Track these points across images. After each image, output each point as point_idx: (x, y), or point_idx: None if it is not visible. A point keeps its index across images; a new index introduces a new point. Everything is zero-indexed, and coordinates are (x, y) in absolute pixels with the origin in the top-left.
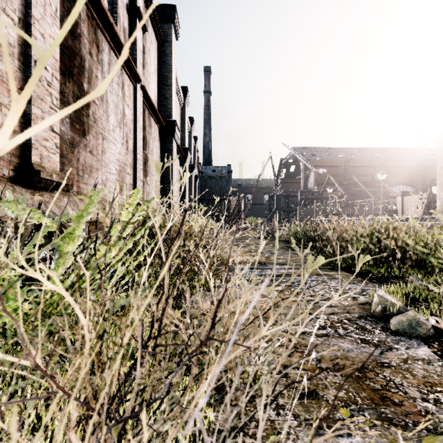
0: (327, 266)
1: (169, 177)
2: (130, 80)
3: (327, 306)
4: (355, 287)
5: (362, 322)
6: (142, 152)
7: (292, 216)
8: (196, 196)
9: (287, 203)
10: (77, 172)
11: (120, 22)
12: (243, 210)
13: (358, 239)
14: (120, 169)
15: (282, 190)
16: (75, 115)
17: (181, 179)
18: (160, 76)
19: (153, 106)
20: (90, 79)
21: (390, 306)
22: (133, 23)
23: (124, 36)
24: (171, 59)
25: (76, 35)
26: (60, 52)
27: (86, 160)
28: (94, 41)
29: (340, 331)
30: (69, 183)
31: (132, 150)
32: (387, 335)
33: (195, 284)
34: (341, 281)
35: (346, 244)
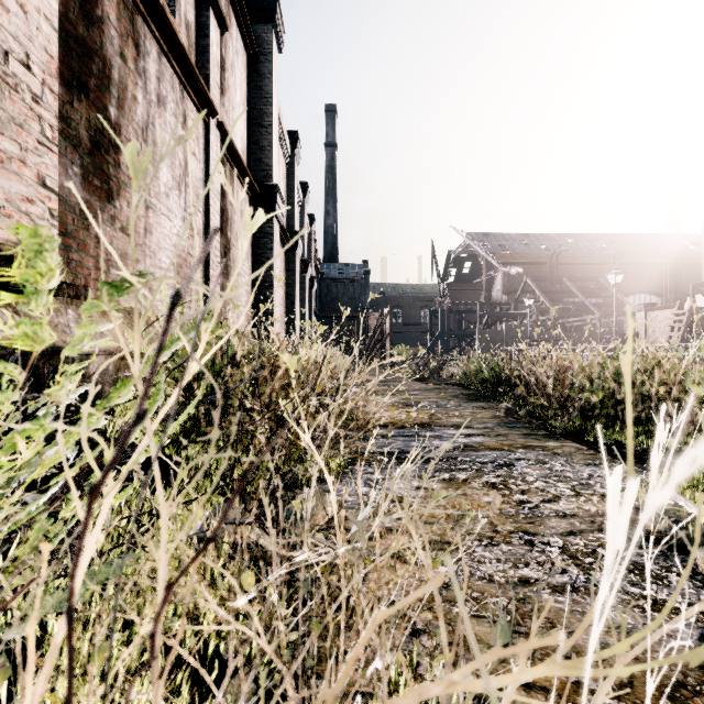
0: (538, 431)
1: (267, 279)
2: (198, 111)
3: (556, 515)
4: (600, 473)
5: (636, 555)
6: (219, 235)
7: (467, 343)
8: (312, 311)
9: (459, 322)
10: (95, 263)
11: (179, 11)
12: (388, 333)
13: (591, 382)
14: (180, 263)
15: (450, 302)
16: (93, 163)
17: (288, 283)
18: (251, 111)
19: (239, 158)
20: (122, 102)
21: (687, 521)
22: (204, 15)
23: (187, 35)
24: (270, 83)
25: (94, 19)
26: (61, 45)
27: (113, 244)
28: (130, 36)
29: (597, 578)
30: (76, 283)
31: (202, 231)
32: (699, 588)
33: (299, 486)
34: (571, 460)
35: (571, 392)
